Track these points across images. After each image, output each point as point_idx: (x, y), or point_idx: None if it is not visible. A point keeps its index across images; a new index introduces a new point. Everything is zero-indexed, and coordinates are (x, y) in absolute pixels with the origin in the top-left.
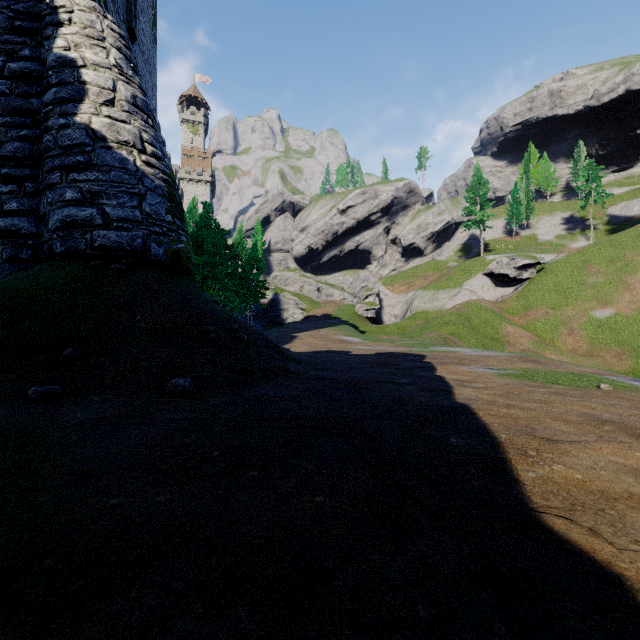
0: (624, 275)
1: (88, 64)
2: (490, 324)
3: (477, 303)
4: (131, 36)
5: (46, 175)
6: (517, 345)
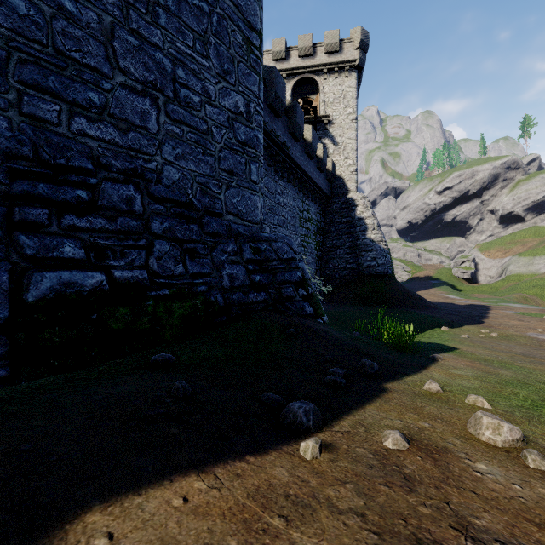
0: None
1: (366, 217)
2: None
3: None
4: None
5: (360, 252)
6: None
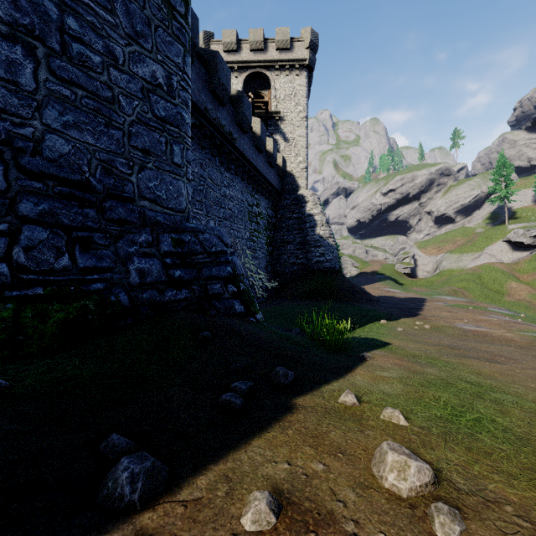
0: None
1: (315, 214)
2: (497, 281)
3: (490, 265)
4: None
5: (309, 248)
6: (515, 296)
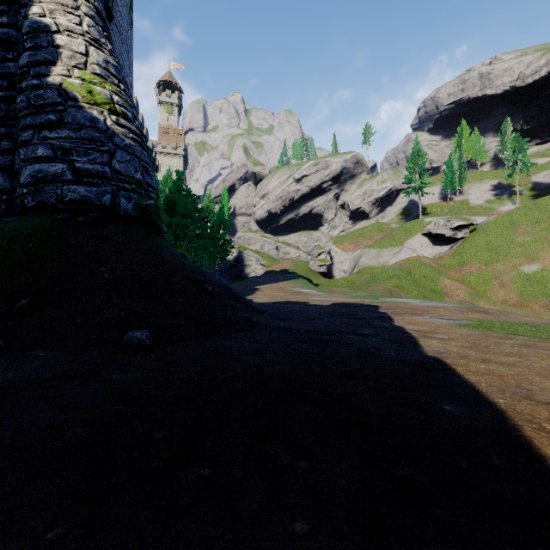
0: (549, 234)
1: (62, 30)
2: (429, 278)
3: (417, 259)
4: (108, 15)
5: (20, 133)
6: (454, 296)
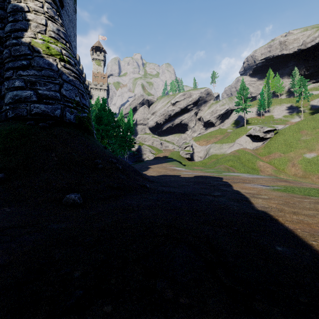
0: None
1: (31, 10)
2: (251, 161)
3: (243, 150)
4: (61, 5)
5: (5, 72)
6: (265, 172)
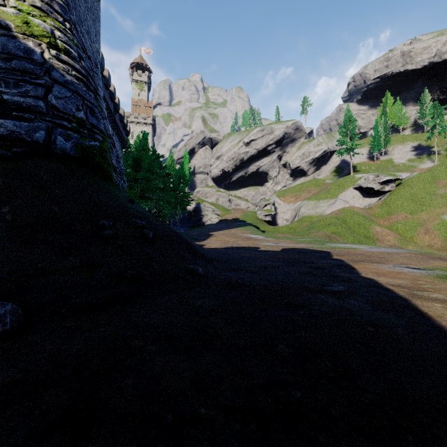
0: None
1: None
2: (362, 225)
3: (351, 209)
4: None
5: None
6: (385, 242)
